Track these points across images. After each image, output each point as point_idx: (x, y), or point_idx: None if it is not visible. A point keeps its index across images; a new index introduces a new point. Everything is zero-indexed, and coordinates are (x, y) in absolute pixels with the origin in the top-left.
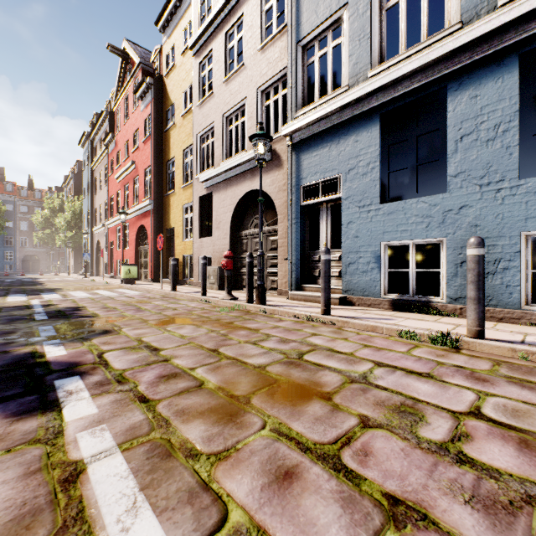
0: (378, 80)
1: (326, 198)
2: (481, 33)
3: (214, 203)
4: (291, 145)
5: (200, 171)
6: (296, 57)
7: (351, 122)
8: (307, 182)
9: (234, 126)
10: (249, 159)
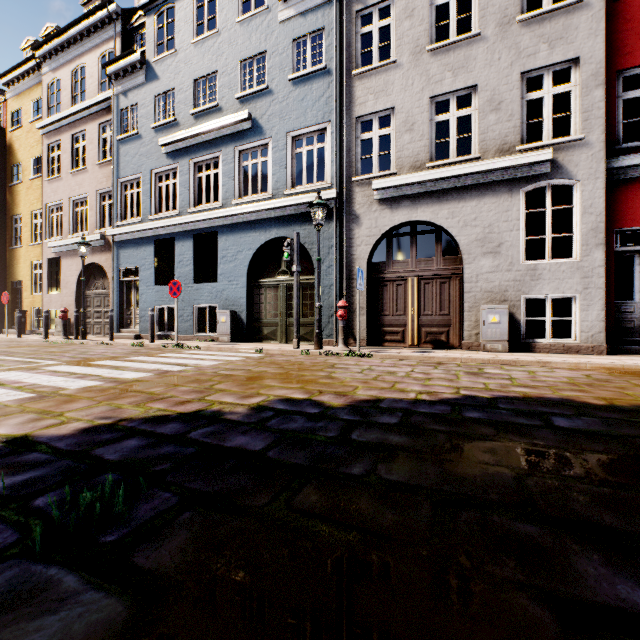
0: (150, 225)
1: (132, 279)
2: (180, 222)
3: (63, 266)
4: (113, 242)
5: (50, 236)
6: (117, 187)
7: (143, 239)
8: (123, 267)
9: (80, 209)
10: (89, 241)
